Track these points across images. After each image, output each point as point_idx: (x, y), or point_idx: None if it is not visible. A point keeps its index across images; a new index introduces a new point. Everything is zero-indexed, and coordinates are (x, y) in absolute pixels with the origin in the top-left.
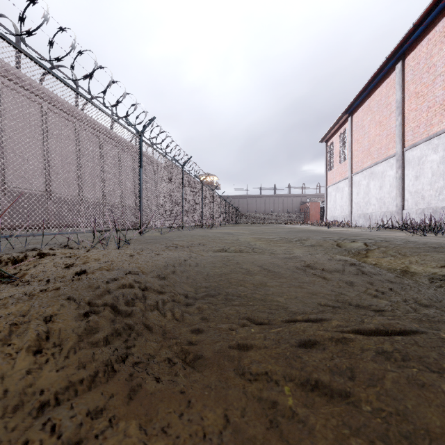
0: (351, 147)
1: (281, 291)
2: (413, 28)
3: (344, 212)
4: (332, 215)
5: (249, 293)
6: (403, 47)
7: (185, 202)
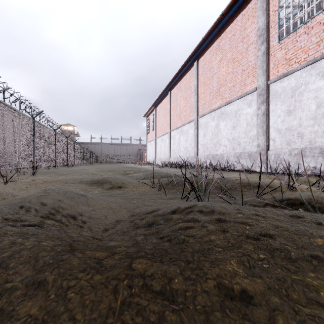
0: (155, 124)
1: None
2: (171, 81)
3: (153, 157)
4: (149, 159)
5: None
6: (169, 86)
7: (57, 151)
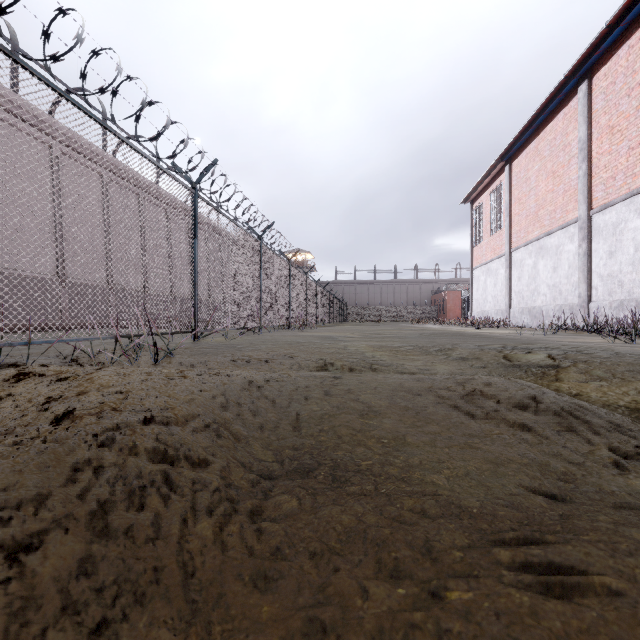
0: (509, 210)
1: (437, 457)
2: (606, 30)
3: (499, 305)
4: (481, 310)
5: (376, 463)
6: (590, 59)
7: (265, 291)
